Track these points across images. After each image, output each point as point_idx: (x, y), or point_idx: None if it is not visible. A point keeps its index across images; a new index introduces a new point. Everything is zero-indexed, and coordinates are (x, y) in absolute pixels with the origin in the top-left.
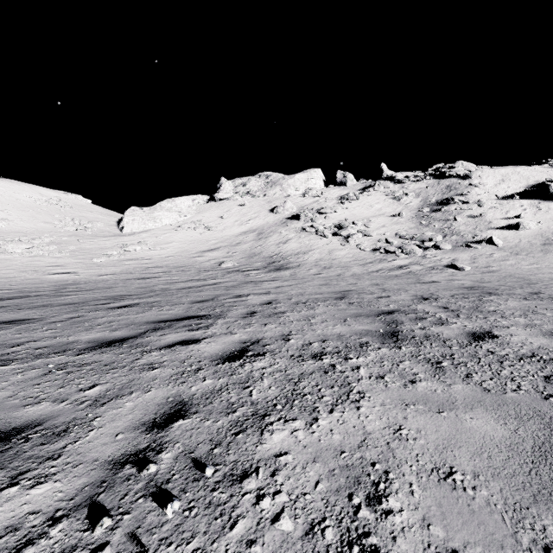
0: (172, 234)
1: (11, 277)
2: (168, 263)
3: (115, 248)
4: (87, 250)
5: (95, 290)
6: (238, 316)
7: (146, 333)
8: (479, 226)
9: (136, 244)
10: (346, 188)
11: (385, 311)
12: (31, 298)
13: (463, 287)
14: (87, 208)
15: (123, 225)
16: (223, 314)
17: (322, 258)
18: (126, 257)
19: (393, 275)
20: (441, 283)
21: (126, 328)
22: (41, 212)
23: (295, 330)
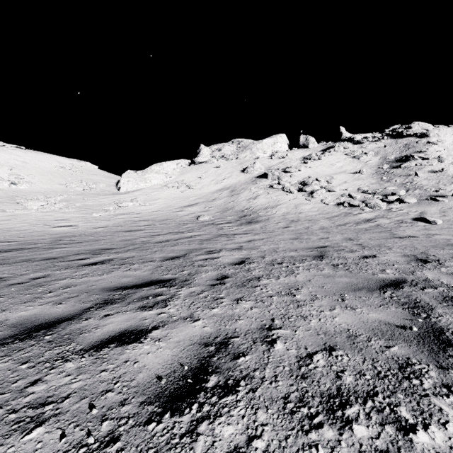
0: (159, 192)
1: (23, 230)
2: (153, 216)
3: (112, 204)
4: (90, 206)
5: (83, 243)
6: (206, 283)
7: (90, 310)
8: (441, 181)
9: (129, 201)
10: (309, 150)
11: (388, 281)
12: (24, 251)
13: (452, 244)
14: (94, 172)
15: (120, 186)
16: (189, 279)
17: (289, 212)
18: (120, 212)
19: (362, 228)
20: (421, 239)
21: (74, 299)
22: (58, 176)
23: (278, 316)
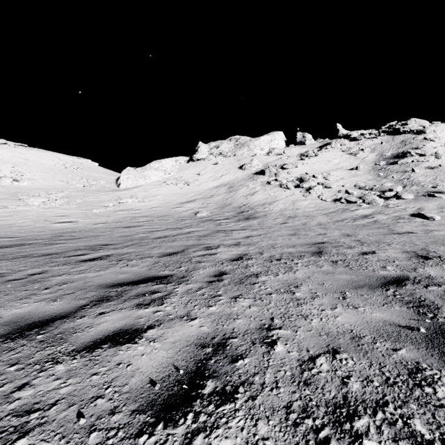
0: (158, 189)
1: (24, 226)
2: (152, 213)
3: (112, 201)
4: (90, 202)
5: (83, 239)
6: (204, 280)
7: (85, 307)
8: (439, 177)
9: (128, 198)
10: (305, 147)
11: (389, 278)
12: (24, 247)
13: None
14: (94, 169)
15: (119, 182)
16: (187, 276)
17: (286, 208)
18: (119, 208)
19: (359, 224)
20: (419, 235)
21: (70, 296)
22: (59, 173)
23: (277, 315)
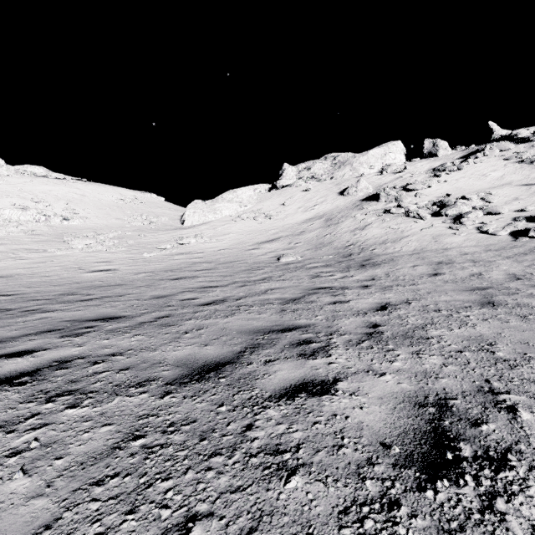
0: (230, 225)
1: (47, 276)
2: (219, 257)
3: (171, 241)
4: (144, 244)
5: (93, 301)
6: None
7: None
8: None
9: (191, 237)
10: (438, 159)
11: None
12: None
13: None
14: (158, 205)
15: (184, 218)
16: None
17: (425, 248)
18: (178, 251)
19: None
20: None
21: None
22: (116, 209)
23: None
